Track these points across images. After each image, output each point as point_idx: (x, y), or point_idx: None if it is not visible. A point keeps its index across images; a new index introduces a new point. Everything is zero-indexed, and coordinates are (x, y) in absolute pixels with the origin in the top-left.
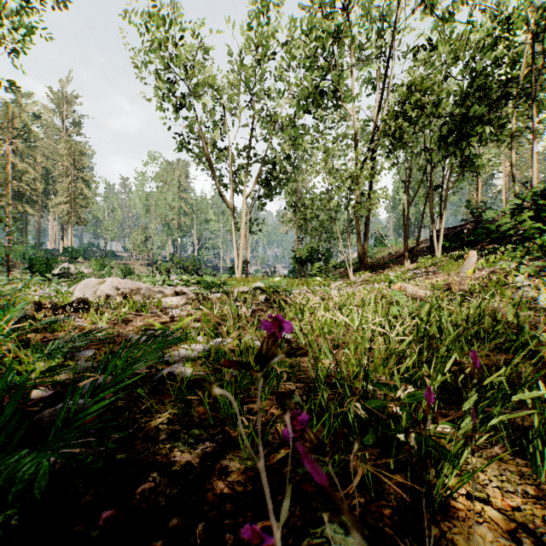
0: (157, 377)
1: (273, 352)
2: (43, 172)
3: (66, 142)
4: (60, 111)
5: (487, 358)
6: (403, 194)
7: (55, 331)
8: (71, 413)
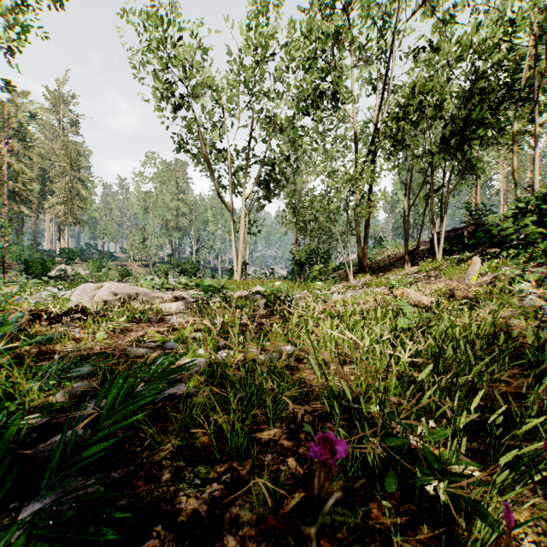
0: (158, 399)
1: (330, 492)
2: (40, 172)
3: (63, 142)
4: (57, 110)
5: (507, 384)
6: (401, 195)
7: (50, 343)
8: (67, 454)
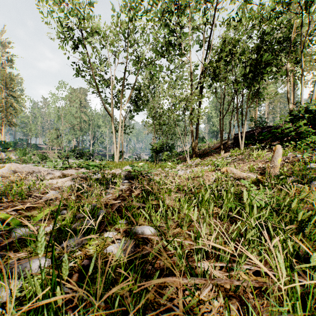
0: None
1: None
2: None
3: (1, 71)
4: None
5: None
6: (214, 113)
7: None
8: None
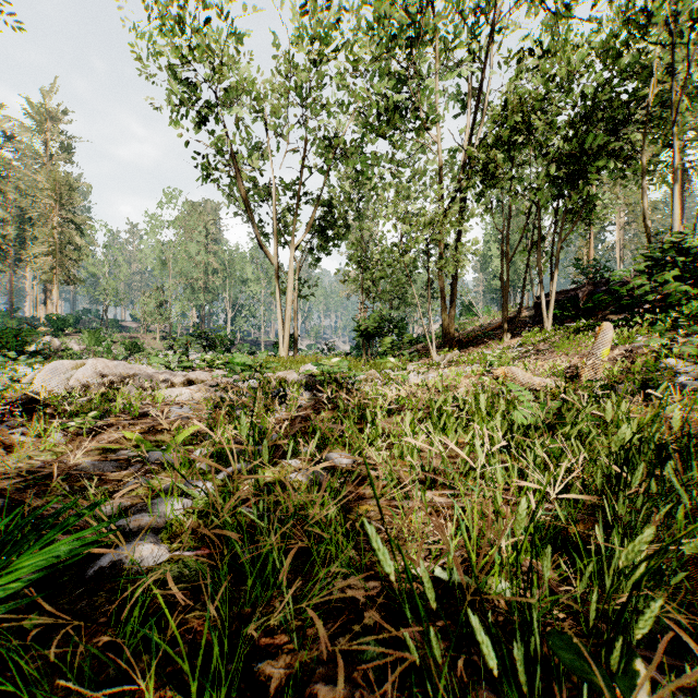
0: (90, 572)
1: None
2: (18, 213)
3: (50, 171)
4: (43, 130)
5: None
6: (495, 249)
7: None
8: None
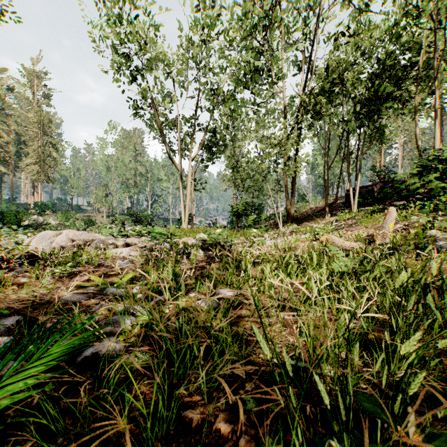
0: (79, 359)
1: None
2: (17, 137)
3: (37, 111)
4: (32, 85)
5: None
6: (320, 159)
7: None
8: None
